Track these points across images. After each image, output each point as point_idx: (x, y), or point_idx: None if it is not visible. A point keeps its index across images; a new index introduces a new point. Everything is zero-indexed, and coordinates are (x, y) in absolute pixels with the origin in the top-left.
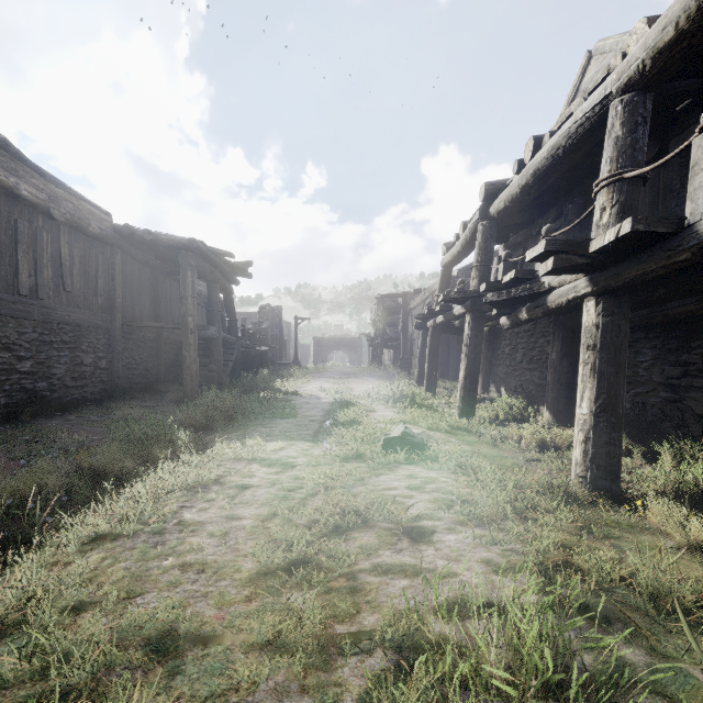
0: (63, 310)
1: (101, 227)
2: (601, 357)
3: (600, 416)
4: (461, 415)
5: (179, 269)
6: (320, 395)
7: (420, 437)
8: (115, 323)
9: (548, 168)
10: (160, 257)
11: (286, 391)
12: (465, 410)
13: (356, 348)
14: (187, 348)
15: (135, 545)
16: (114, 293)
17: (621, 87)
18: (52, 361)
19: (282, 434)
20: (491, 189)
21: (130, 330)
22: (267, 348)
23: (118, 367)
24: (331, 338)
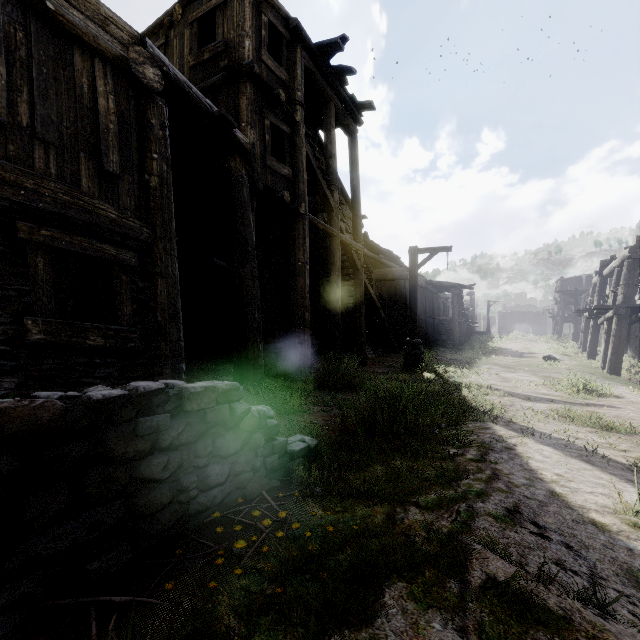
0: (420, 315)
1: (424, 284)
2: (606, 336)
3: (605, 351)
4: (588, 358)
5: (441, 291)
6: (516, 349)
7: (554, 357)
8: (426, 318)
9: (612, 271)
10: (434, 287)
11: (498, 347)
12: (589, 356)
13: (539, 321)
14: (454, 327)
15: (494, 361)
16: (426, 306)
17: (616, 266)
18: (419, 332)
19: (507, 356)
20: (603, 263)
21: (428, 320)
22: (477, 325)
23: (427, 334)
24: (514, 313)
